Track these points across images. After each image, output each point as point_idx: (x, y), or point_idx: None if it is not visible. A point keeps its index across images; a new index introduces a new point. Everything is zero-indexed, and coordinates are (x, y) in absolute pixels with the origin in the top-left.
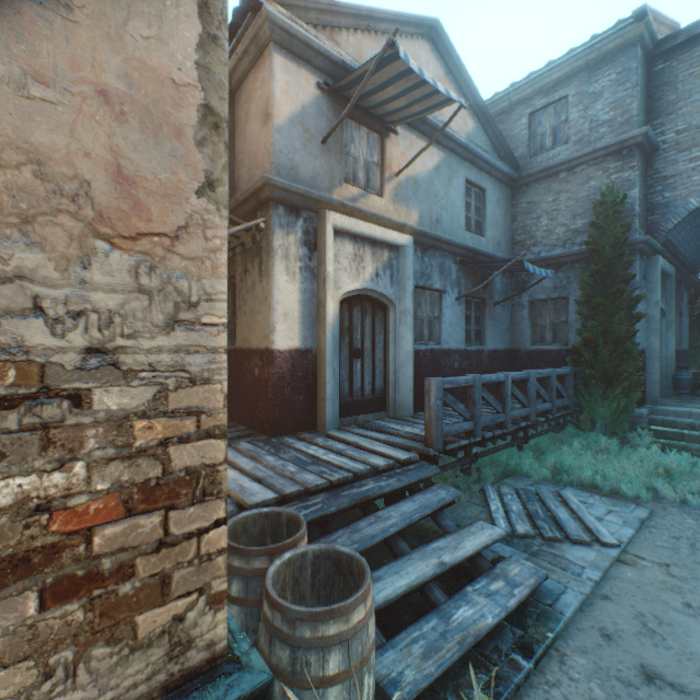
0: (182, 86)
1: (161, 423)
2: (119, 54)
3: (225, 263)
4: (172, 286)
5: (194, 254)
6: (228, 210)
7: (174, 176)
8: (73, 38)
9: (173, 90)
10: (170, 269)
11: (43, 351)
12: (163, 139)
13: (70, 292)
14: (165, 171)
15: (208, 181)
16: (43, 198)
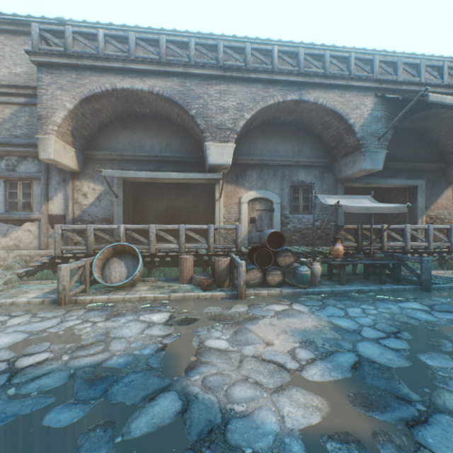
0: (449, 196)
1: (448, 223)
2: (445, 195)
3: (452, 210)
4: (448, 212)
5: (450, 209)
6: (452, 205)
7: (448, 203)
8: (443, 196)
9: (448, 196)
10: (448, 211)
11: (441, 217)
12: (448, 201)
13: (443, 213)
14: (448, 203)
15: (451, 203)
16: (441, 207)
